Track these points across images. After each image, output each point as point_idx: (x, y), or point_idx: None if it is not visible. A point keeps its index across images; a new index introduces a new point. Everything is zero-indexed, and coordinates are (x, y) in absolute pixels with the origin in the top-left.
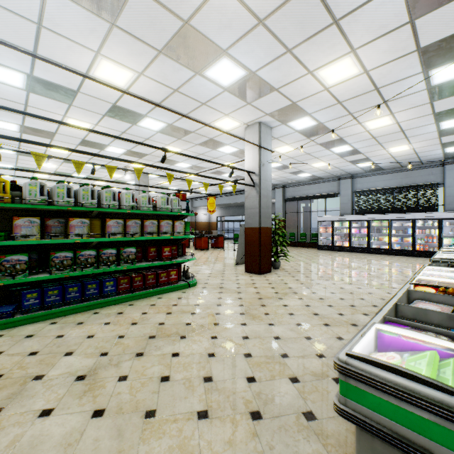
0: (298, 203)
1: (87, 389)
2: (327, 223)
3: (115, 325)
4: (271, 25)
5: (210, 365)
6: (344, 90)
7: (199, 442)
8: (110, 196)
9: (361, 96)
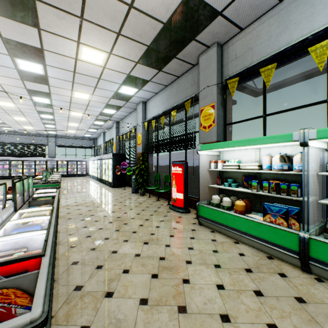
0: None
1: None
2: None
3: None
4: None
5: None
6: (7, 108)
7: None
8: None
9: (14, 111)
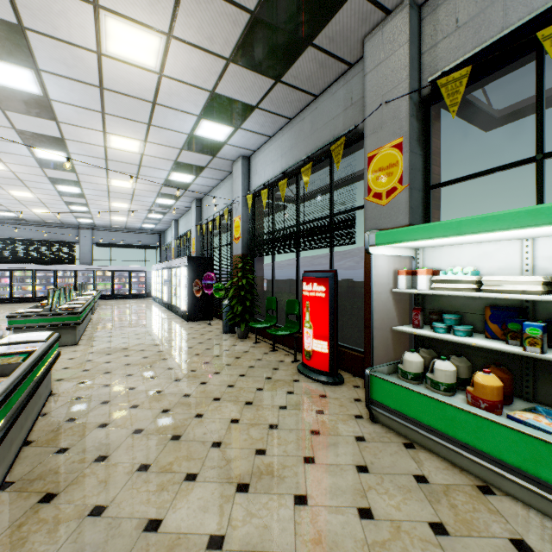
0: None
1: None
2: None
3: None
4: None
5: None
6: None
7: None
8: None
9: (7, 179)
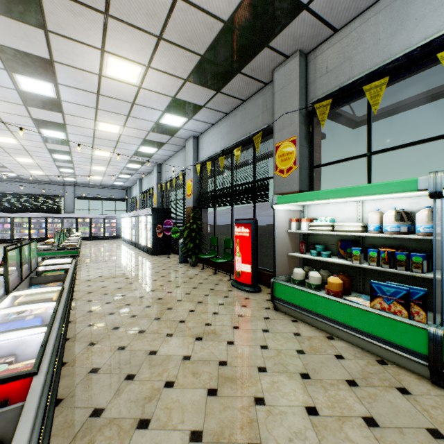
0: None
1: None
2: None
3: None
4: None
5: None
6: (7, 145)
7: None
8: None
9: (17, 149)
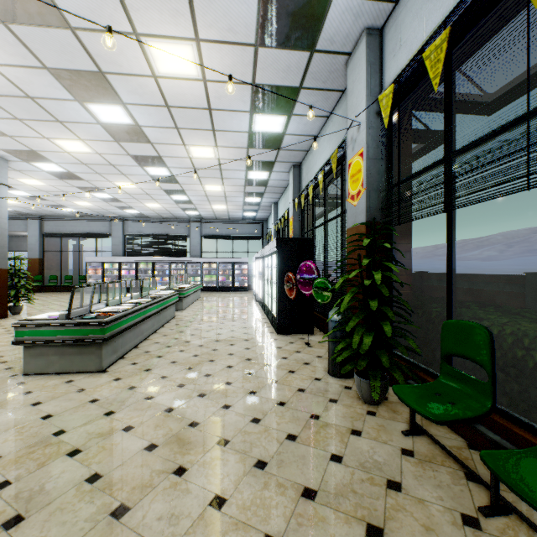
0: (65, 239)
1: None
2: (98, 264)
3: None
4: None
5: None
6: (85, 158)
7: None
8: None
9: (102, 165)
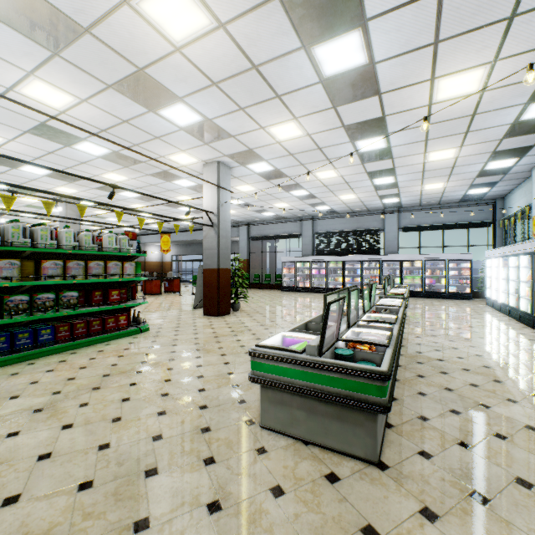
0: (264, 242)
1: (49, 416)
2: (291, 263)
3: (60, 371)
4: (224, 88)
5: (167, 387)
6: (293, 145)
7: (160, 425)
8: (46, 234)
9: (308, 152)
